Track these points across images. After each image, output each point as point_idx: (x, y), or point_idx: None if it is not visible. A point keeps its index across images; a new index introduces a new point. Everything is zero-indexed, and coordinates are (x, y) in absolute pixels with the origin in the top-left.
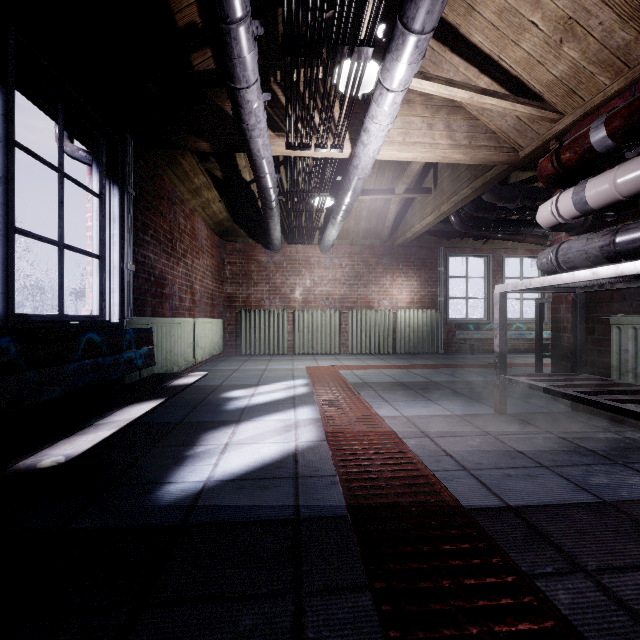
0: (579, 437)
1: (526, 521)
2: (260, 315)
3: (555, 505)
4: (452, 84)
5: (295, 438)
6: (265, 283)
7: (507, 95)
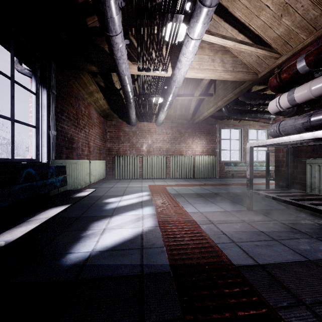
0: (291, 223)
1: (269, 273)
2: (125, 158)
3: (283, 263)
4: (225, 37)
5: (142, 225)
6: (127, 142)
7: (253, 44)
